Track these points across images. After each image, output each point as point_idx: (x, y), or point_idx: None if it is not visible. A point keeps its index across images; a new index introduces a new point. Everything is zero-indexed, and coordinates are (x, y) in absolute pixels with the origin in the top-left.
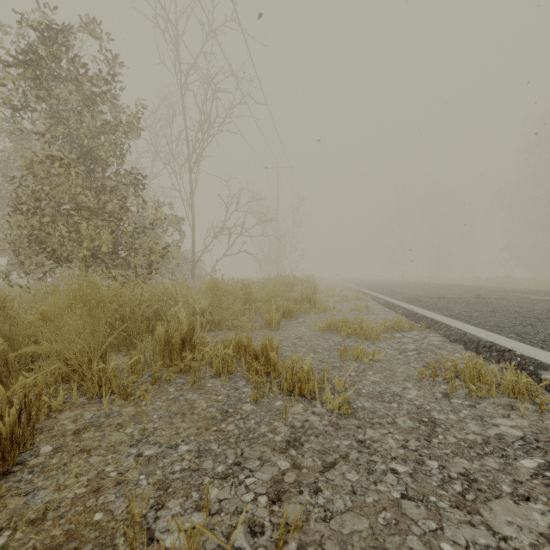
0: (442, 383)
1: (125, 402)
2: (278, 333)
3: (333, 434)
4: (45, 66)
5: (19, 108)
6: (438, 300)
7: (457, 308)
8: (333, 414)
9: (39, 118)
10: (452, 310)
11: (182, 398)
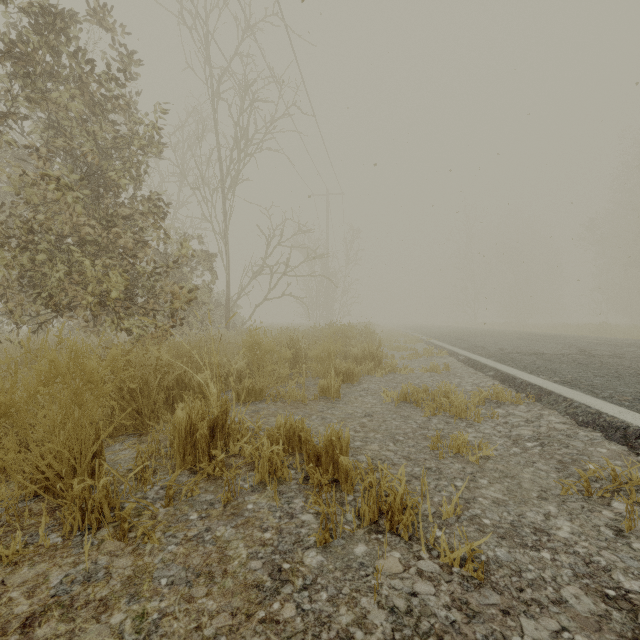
0: (601, 506)
1: (120, 545)
2: (339, 408)
3: (466, 632)
4: (38, 60)
5: (4, 115)
6: (536, 357)
7: (567, 370)
8: (453, 578)
9: (33, 129)
10: (562, 374)
11: (209, 536)
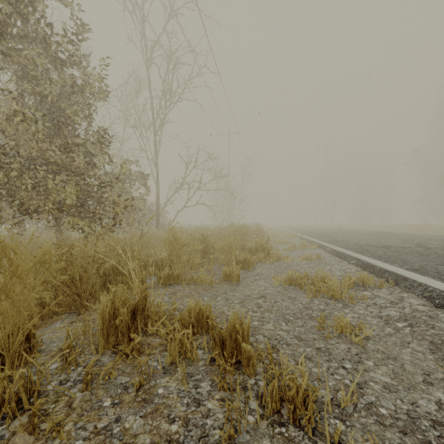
0: None
1: (29, 440)
2: (239, 290)
3: None
4: (9, 23)
5: None
6: (385, 249)
7: (413, 259)
8: None
9: (9, 78)
10: (410, 263)
11: (117, 428)
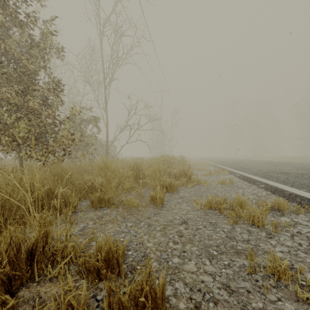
0: None
1: None
2: (163, 214)
3: None
4: None
5: None
6: (286, 175)
7: None
8: None
9: None
10: None
11: None
